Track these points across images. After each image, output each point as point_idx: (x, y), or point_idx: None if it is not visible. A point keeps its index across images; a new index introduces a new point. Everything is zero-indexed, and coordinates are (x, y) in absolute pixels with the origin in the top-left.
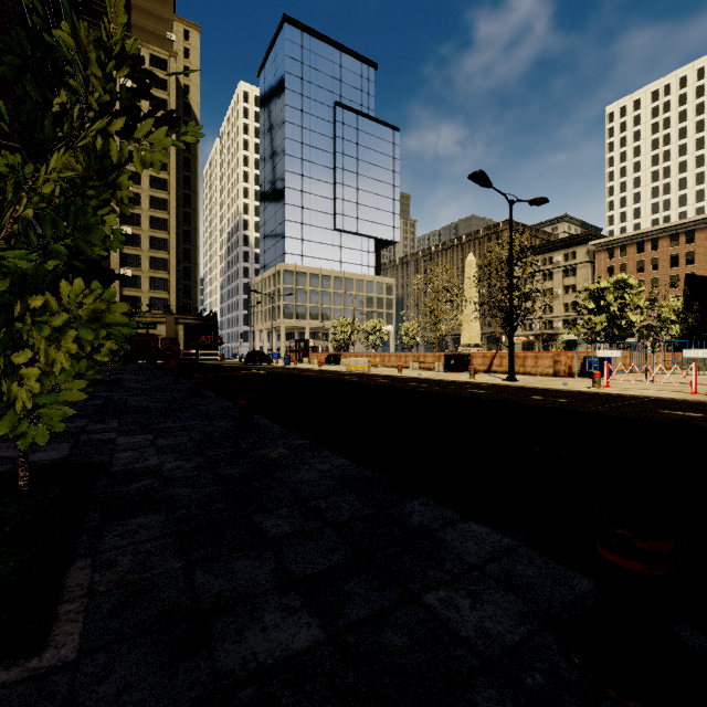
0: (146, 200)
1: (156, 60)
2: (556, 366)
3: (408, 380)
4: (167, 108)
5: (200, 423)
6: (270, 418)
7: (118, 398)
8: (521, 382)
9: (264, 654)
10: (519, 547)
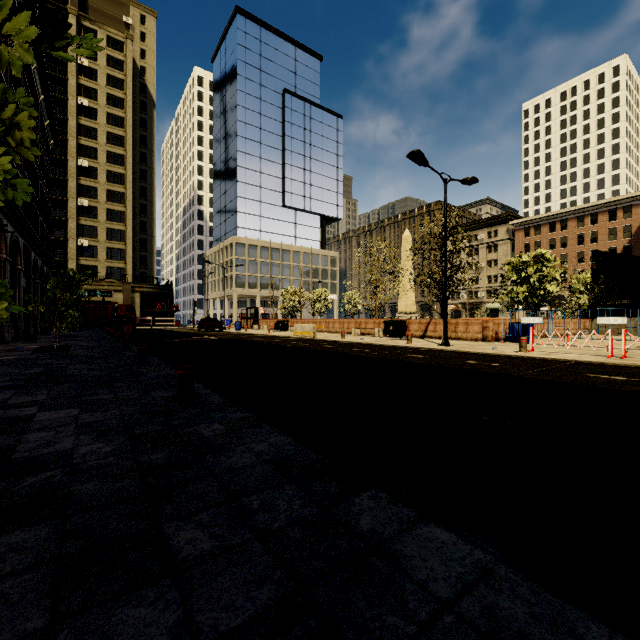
0: (103, 174)
1: (113, 41)
2: (484, 331)
3: (351, 345)
4: (123, 88)
5: (136, 394)
6: (211, 387)
7: (59, 366)
8: (455, 347)
9: None
10: (496, 565)
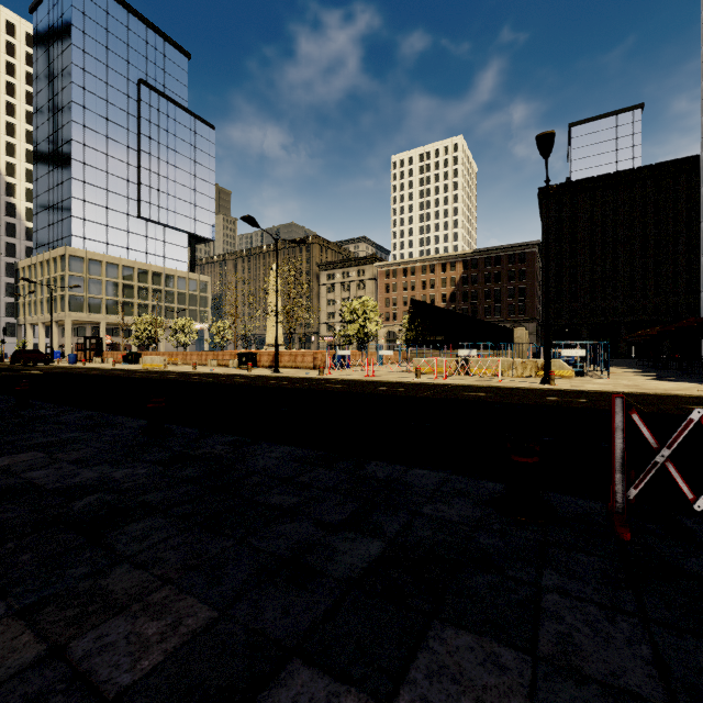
0: None
1: None
2: (315, 361)
3: (195, 375)
4: None
5: None
6: (44, 401)
7: None
8: (282, 373)
9: (37, 442)
10: None
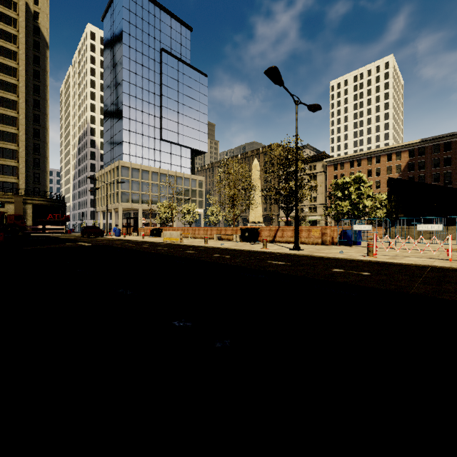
0: None
1: None
2: (323, 237)
3: (212, 250)
4: (16, 26)
5: None
6: None
7: None
8: (306, 251)
9: None
10: None
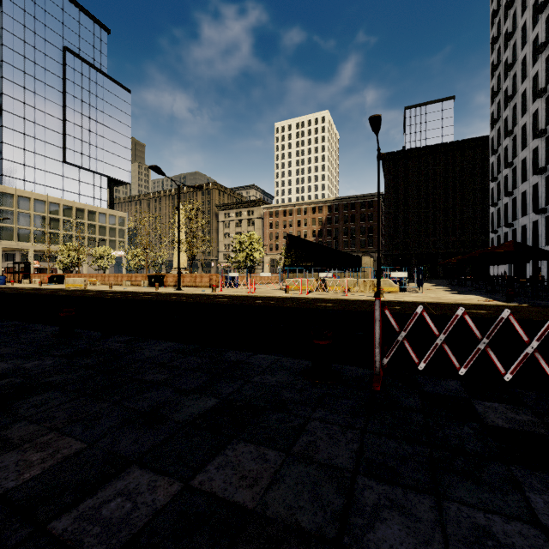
0: None
1: None
2: (211, 281)
3: (110, 292)
4: None
5: None
6: None
7: None
8: (183, 291)
9: None
10: None
